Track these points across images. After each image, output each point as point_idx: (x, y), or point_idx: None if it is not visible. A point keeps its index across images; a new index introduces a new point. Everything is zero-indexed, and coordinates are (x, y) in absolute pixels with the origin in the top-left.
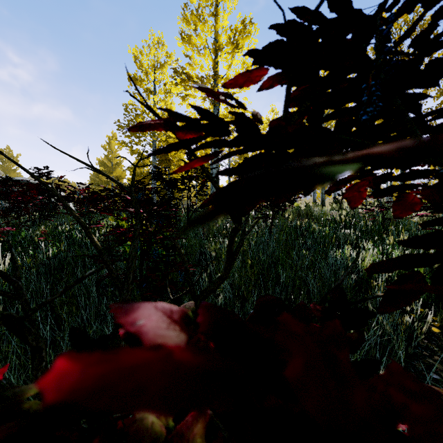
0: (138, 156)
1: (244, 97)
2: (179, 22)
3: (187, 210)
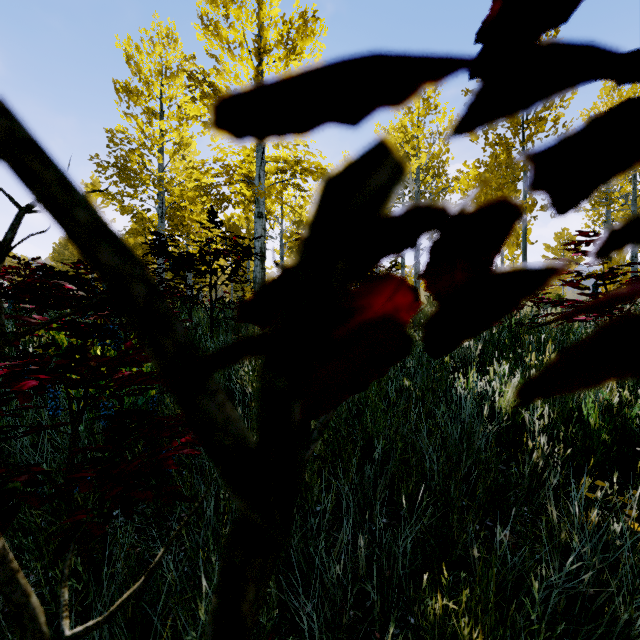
0: (134, 217)
1: None
2: (200, 2)
3: (211, 307)
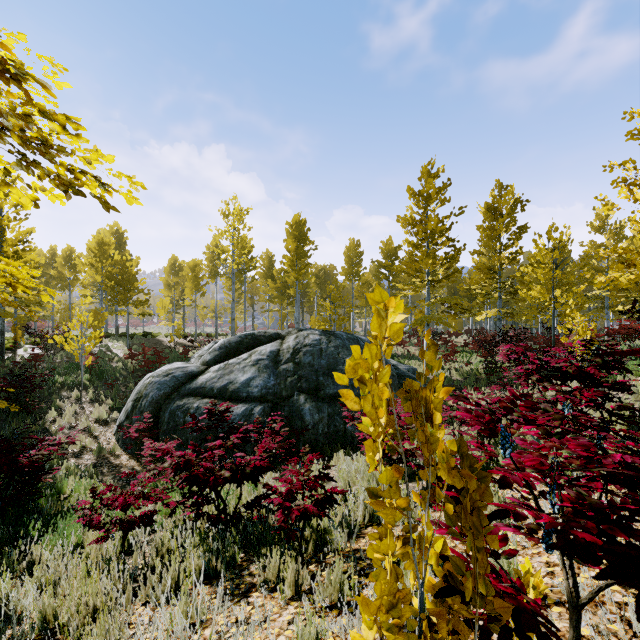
0: None
1: None
2: None
3: None
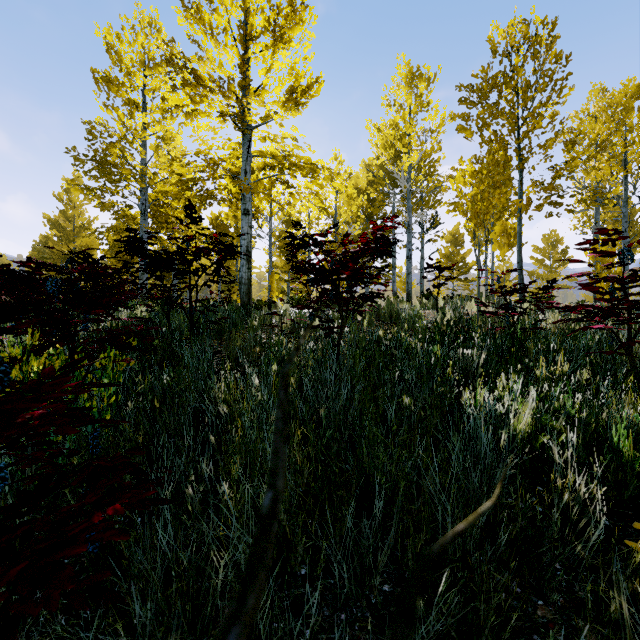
0: (116, 214)
1: (293, 126)
2: None
3: (190, 310)
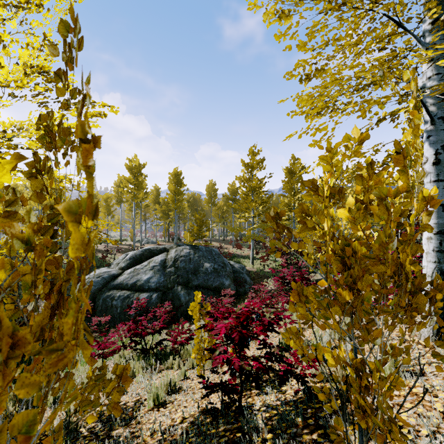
0: None
1: None
2: None
3: None
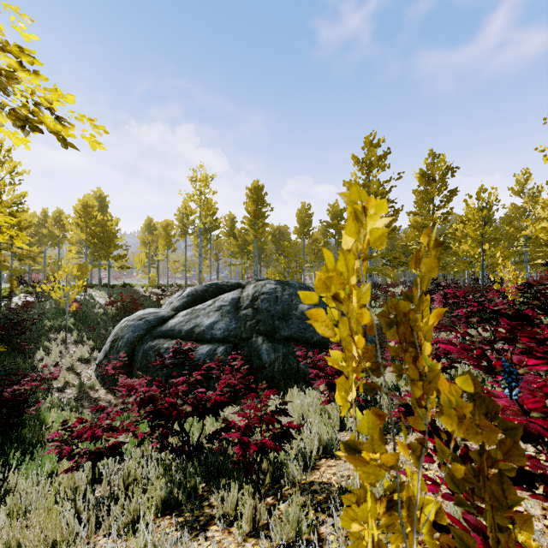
0: None
1: None
2: None
3: None
